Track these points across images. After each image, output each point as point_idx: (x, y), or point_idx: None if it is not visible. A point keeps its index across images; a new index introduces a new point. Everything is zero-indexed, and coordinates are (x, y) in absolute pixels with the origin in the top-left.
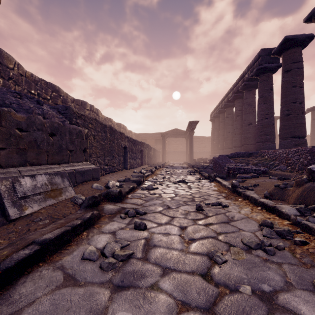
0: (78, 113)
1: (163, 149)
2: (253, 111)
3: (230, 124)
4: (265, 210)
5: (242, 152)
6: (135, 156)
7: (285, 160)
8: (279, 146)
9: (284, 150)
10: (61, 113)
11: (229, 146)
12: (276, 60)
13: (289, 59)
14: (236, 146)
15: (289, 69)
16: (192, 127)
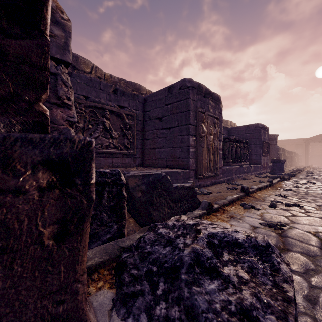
0: (279, 148)
1: (306, 154)
2: None
3: None
4: None
5: None
6: (289, 161)
7: None
8: None
9: None
10: None
11: None
12: None
13: None
14: None
15: None
16: None
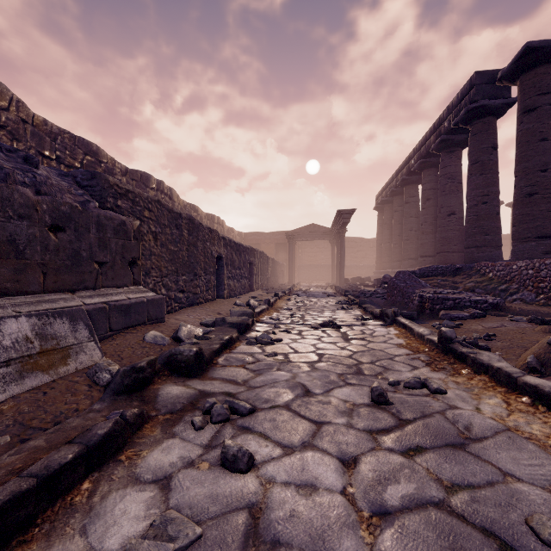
0: (119, 187)
1: (289, 261)
2: (458, 190)
3: (413, 215)
4: (544, 407)
5: (442, 266)
6: (238, 274)
7: (532, 282)
8: (512, 254)
9: (530, 263)
10: (81, 186)
11: (410, 256)
12: (504, 92)
13: (533, 87)
14: (425, 255)
15: (532, 107)
16: (343, 220)
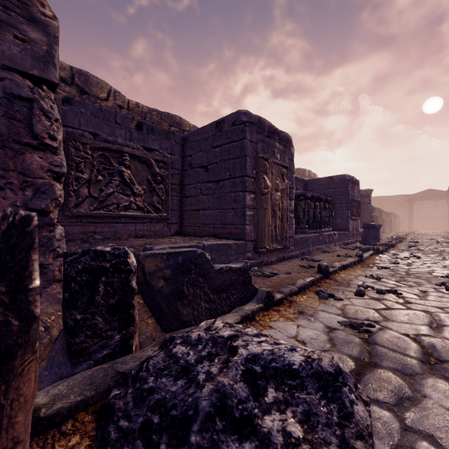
0: (374, 208)
1: (409, 216)
2: None
3: None
4: None
5: None
6: (387, 225)
7: None
8: None
9: None
10: None
11: None
12: None
13: None
14: None
15: None
16: None
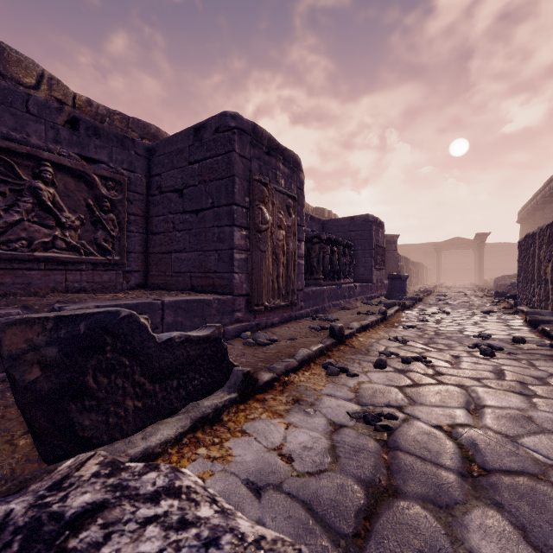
0: (401, 256)
1: (437, 266)
2: None
3: None
4: (490, 295)
5: None
6: (414, 276)
7: None
8: None
9: None
10: None
11: None
12: None
13: None
14: None
15: None
16: (481, 240)
